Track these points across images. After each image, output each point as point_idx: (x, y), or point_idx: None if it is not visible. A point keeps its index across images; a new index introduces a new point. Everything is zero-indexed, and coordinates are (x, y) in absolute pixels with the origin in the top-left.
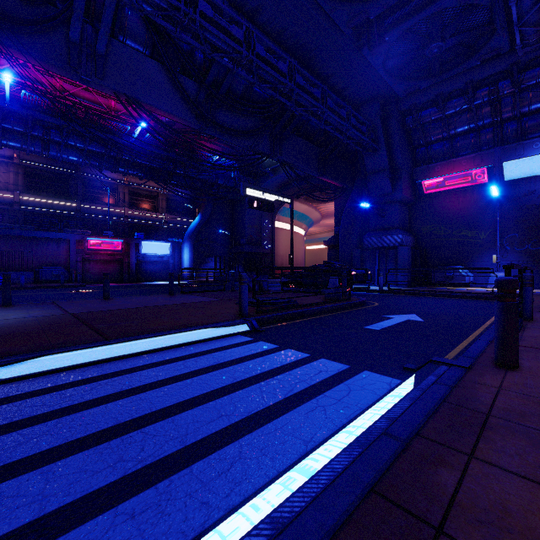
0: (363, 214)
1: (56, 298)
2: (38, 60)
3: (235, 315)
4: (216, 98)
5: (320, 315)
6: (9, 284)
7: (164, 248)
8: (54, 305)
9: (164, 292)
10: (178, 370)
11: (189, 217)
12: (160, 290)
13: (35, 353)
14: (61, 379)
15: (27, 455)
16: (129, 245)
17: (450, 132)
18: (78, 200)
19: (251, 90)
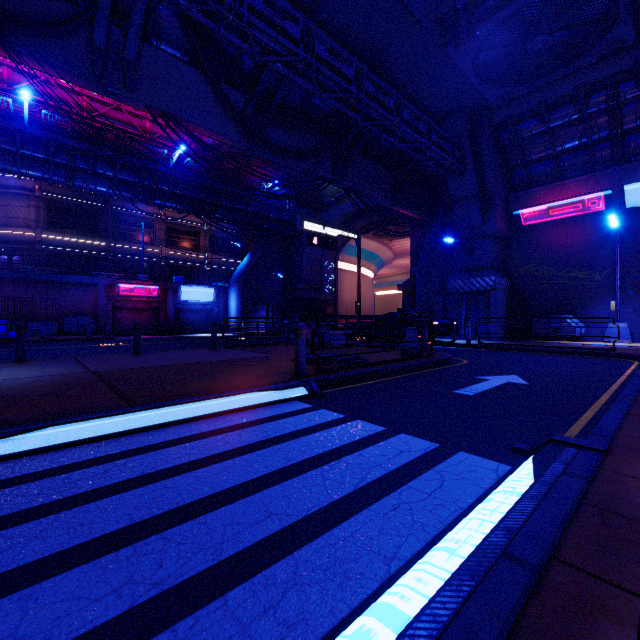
0: (446, 252)
1: (80, 352)
2: (57, 69)
3: (290, 376)
4: (267, 112)
5: (395, 376)
6: (23, 336)
7: (208, 294)
8: (75, 361)
9: (207, 346)
10: (216, 447)
11: (236, 257)
12: (202, 344)
13: (40, 422)
14: (68, 457)
15: (5, 569)
16: (166, 291)
17: (555, 149)
18: (109, 238)
19: (309, 102)
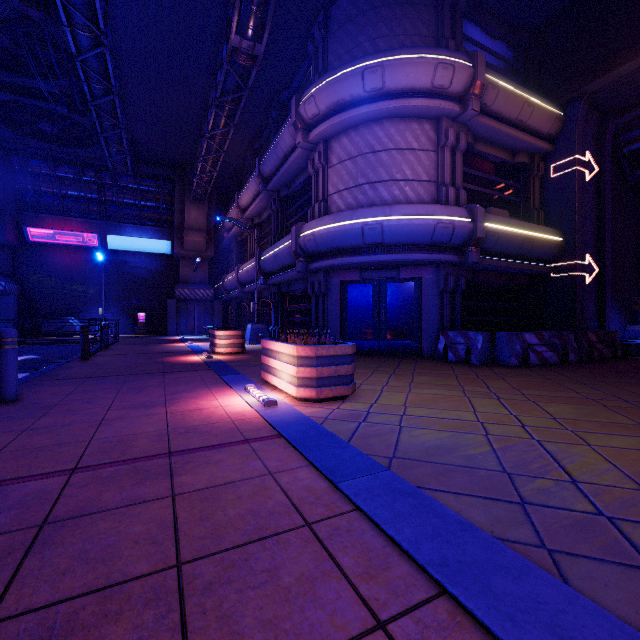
0: None
1: None
2: None
3: None
4: None
5: None
6: None
7: None
8: None
9: None
10: None
11: None
12: None
13: None
14: None
15: None
16: None
17: (62, 191)
18: None
19: None
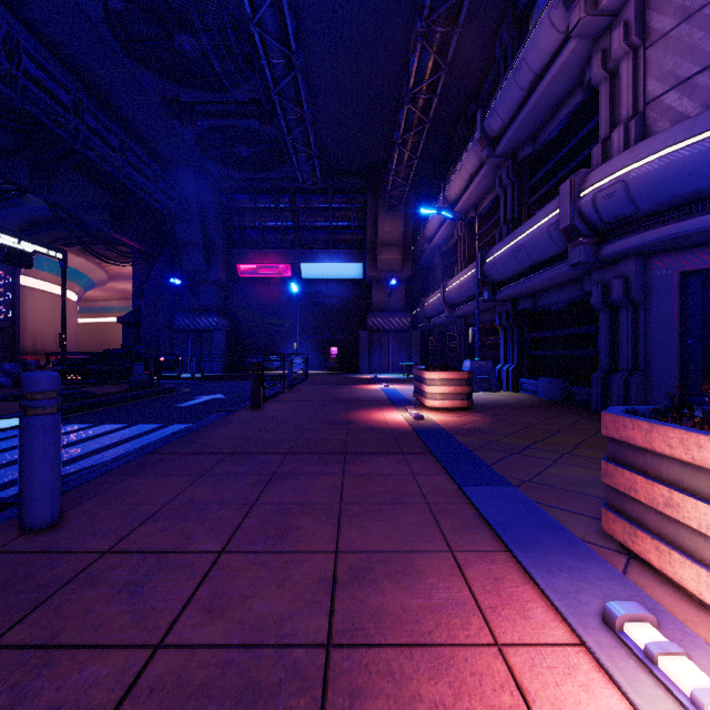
0: (173, 289)
1: None
2: None
3: (17, 409)
4: None
5: (127, 403)
6: None
7: None
8: None
9: None
10: None
11: None
12: None
13: None
14: None
15: None
16: None
17: (262, 224)
18: None
19: None
